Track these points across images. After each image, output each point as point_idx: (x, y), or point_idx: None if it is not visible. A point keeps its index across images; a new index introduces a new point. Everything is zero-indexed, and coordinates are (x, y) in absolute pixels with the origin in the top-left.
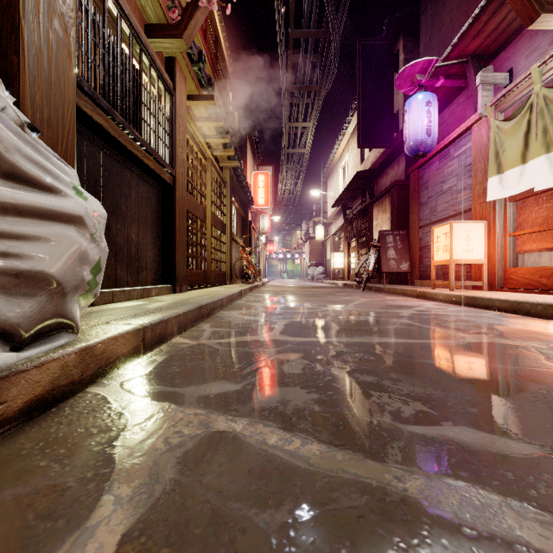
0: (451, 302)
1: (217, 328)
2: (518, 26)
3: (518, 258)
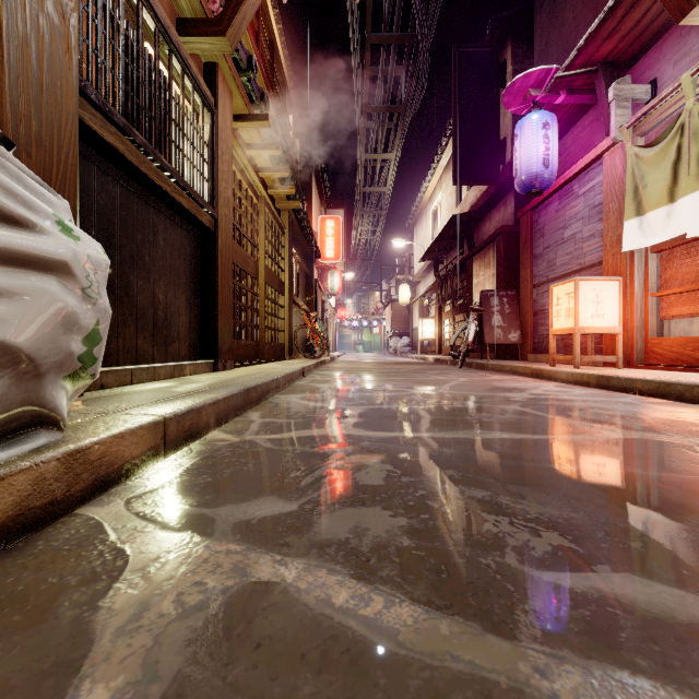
0: (576, 383)
1: (269, 419)
2: (664, 24)
3: (662, 326)
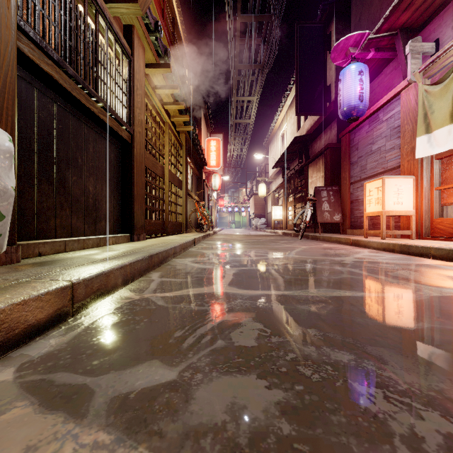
0: (384, 250)
1: (165, 278)
2: None
3: (442, 210)
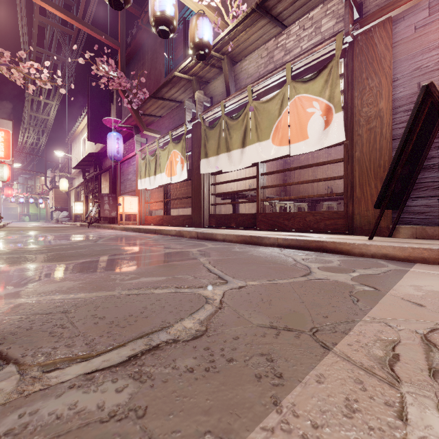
0: (121, 230)
1: None
2: (149, 123)
3: (152, 212)
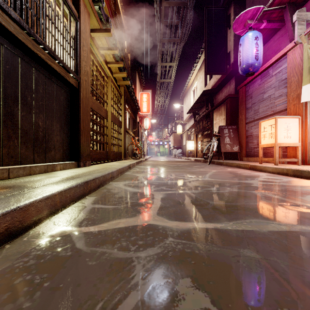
0: (278, 173)
1: (97, 205)
2: None
3: None
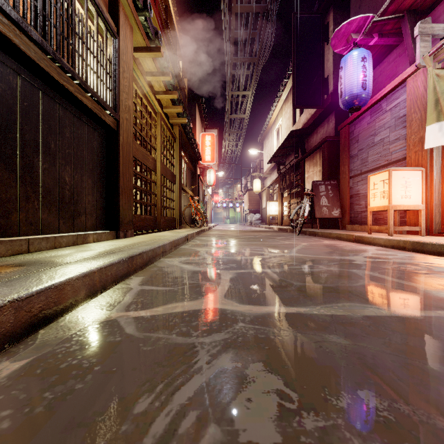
0: (393, 247)
1: (147, 286)
2: None
3: None
